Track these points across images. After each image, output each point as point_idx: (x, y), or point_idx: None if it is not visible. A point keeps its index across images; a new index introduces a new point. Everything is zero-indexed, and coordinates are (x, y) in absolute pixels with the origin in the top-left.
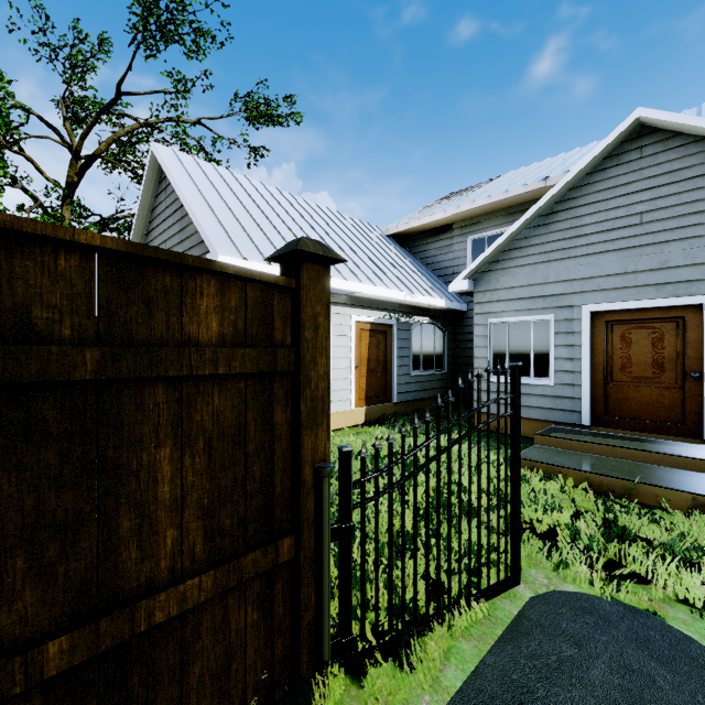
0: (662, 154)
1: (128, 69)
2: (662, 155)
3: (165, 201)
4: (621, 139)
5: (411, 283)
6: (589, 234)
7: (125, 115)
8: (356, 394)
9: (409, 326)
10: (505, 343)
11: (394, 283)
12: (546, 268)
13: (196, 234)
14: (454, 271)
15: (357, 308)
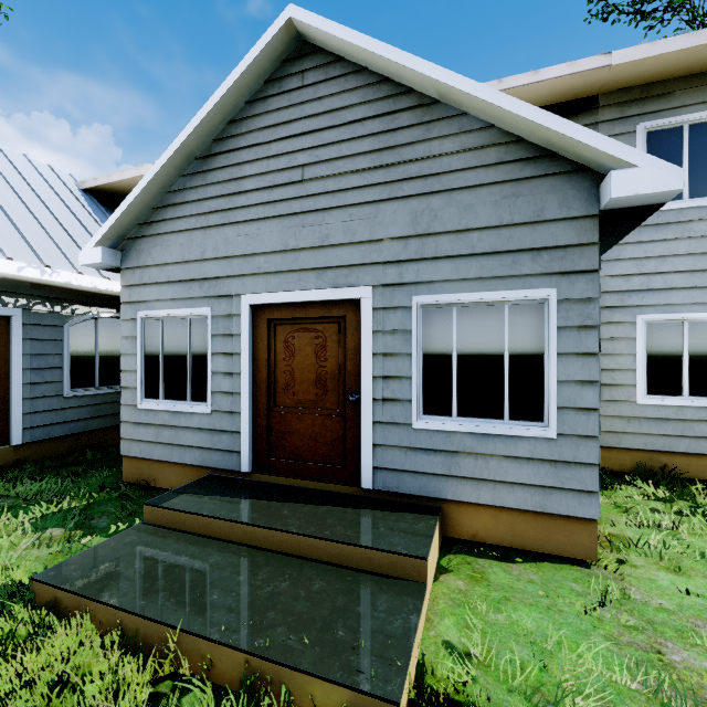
0: (324, 85)
1: None
2: (324, 87)
3: None
4: (281, 54)
5: (63, 253)
6: (251, 190)
7: None
8: None
9: (60, 320)
10: (159, 348)
11: None
12: (204, 237)
13: None
14: None
15: None
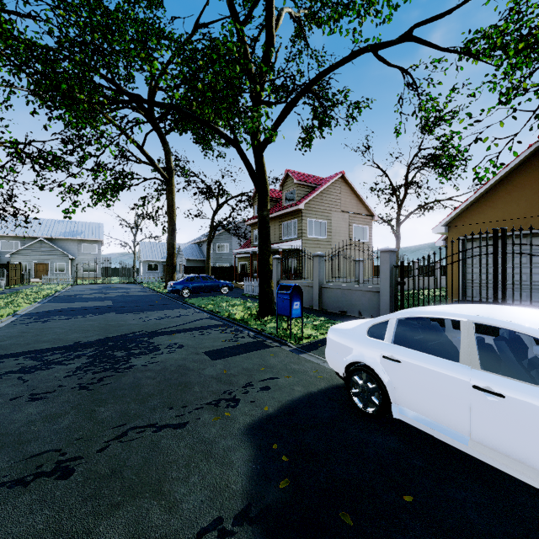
0: (44, 244)
1: None
2: (44, 244)
3: None
4: (39, 240)
5: None
6: (34, 251)
7: None
8: None
9: None
10: None
11: None
12: (27, 255)
13: None
14: None
15: None
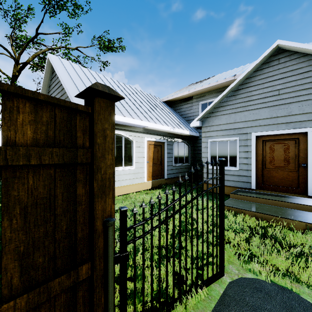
0: (288, 62)
1: (41, 22)
2: (288, 62)
3: (55, 82)
4: (270, 55)
5: (173, 123)
6: (255, 99)
7: (40, 43)
8: (147, 175)
9: (172, 143)
10: (216, 150)
11: (165, 123)
12: (235, 115)
13: (68, 97)
14: (193, 118)
15: (147, 134)
